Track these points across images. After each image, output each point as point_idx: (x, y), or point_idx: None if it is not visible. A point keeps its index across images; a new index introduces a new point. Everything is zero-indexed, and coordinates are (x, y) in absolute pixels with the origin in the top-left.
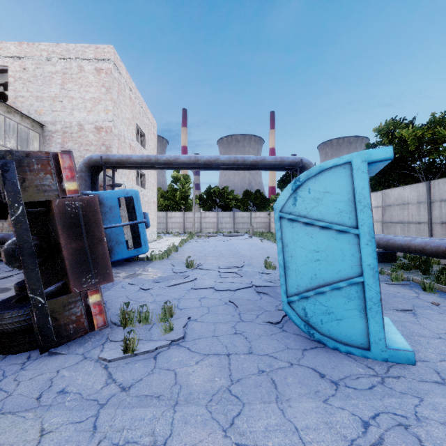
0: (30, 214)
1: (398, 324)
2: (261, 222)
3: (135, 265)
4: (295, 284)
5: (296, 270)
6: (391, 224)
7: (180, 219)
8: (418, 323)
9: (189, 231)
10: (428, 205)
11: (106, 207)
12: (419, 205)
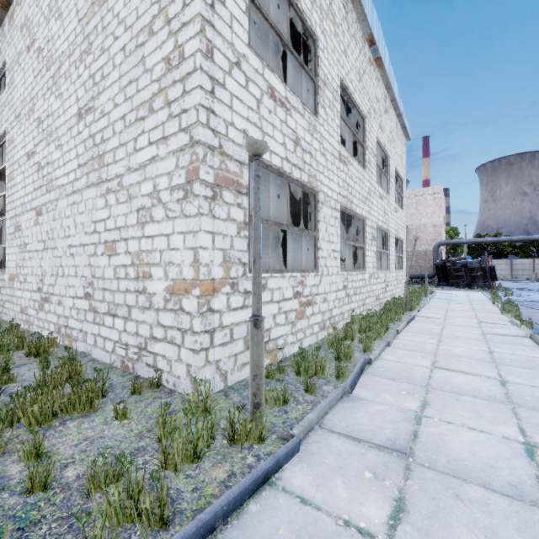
0: (481, 268)
1: None
2: None
3: None
4: None
5: None
6: None
7: None
8: None
9: None
10: None
11: None
12: None
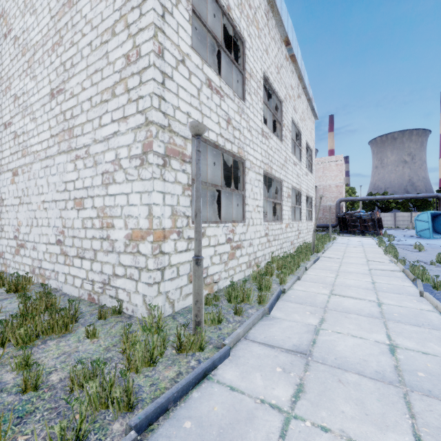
0: (371, 220)
1: None
2: None
3: None
4: (418, 230)
5: (418, 228)
6: None
7: None
8: None
9: None
10: None
11: None
12: None
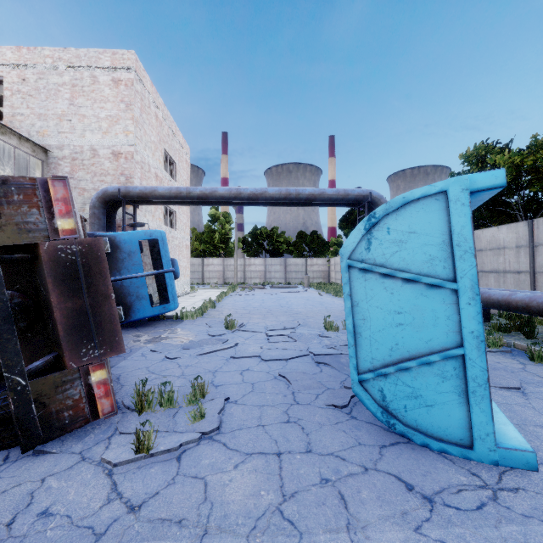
0: (10, 263)
1: (505, 408)
2: (319, 271)
3: (161, 326)
4: (368, 357)
5: (370, 337)
6: (482, 273)
7: (219, 267)
8: (531, 407)
9: (230, 282)
10: (530, 249)
11: (123, 252)
12: (519, 249)
